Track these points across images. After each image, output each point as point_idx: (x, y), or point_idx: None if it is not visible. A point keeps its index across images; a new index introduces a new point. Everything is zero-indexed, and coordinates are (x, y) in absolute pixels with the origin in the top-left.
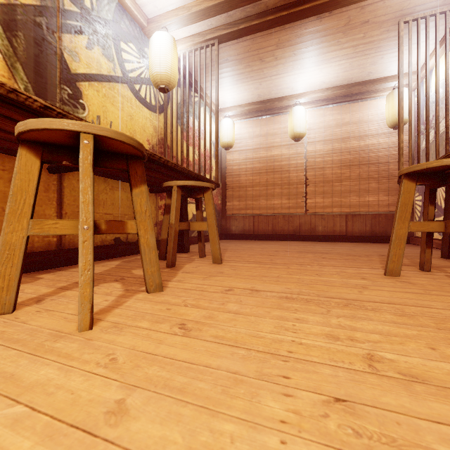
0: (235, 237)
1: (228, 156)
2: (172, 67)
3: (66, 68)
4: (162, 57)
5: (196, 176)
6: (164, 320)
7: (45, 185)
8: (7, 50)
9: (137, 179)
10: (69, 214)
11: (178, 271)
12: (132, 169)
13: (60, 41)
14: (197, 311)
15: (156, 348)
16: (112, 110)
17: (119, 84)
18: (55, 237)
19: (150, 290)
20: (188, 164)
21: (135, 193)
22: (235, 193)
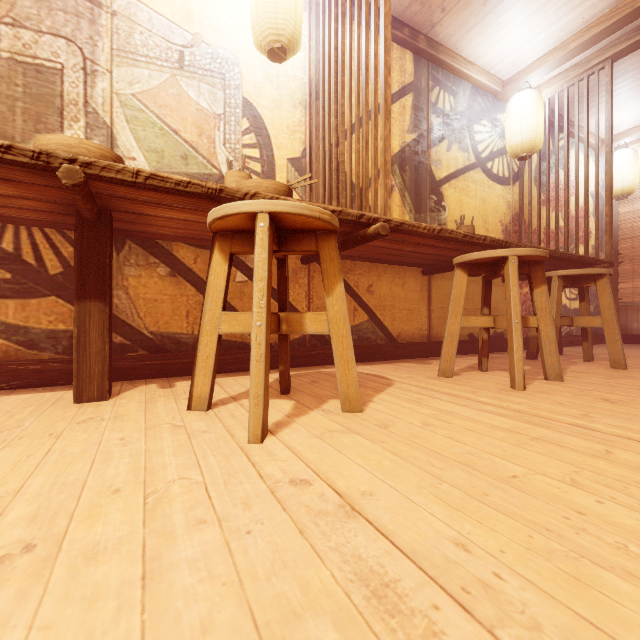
0: (639, 340)
1: (623, 208)
2: (537, 128)
3: (433, 179)
4: (524, 122)
5: (578, 258)
6: (584, 395)
7: (420, 286)
8: (400, 185)
9: (537, 281)
10: (434, 310)
11: (565, 370)
12: (533, 272)
13: (429, 158)
14: (616, 396)
15: (590, 404)
16: (466, 201)
17: (472, 171)
18: (426, 330)
19: (549, 378)
20: (556, 240)
21: (536, 292)
22: (639, 266)
